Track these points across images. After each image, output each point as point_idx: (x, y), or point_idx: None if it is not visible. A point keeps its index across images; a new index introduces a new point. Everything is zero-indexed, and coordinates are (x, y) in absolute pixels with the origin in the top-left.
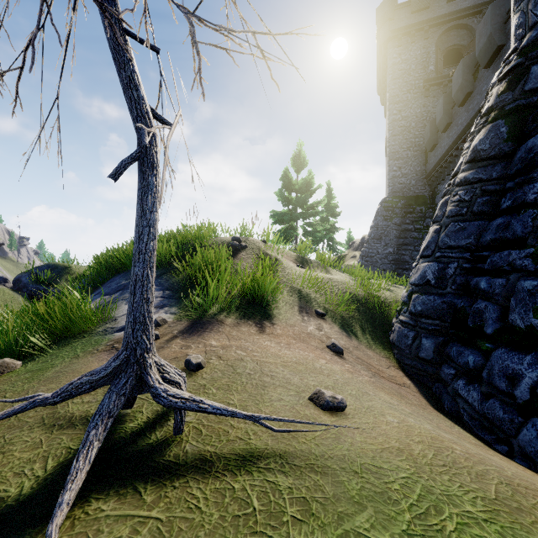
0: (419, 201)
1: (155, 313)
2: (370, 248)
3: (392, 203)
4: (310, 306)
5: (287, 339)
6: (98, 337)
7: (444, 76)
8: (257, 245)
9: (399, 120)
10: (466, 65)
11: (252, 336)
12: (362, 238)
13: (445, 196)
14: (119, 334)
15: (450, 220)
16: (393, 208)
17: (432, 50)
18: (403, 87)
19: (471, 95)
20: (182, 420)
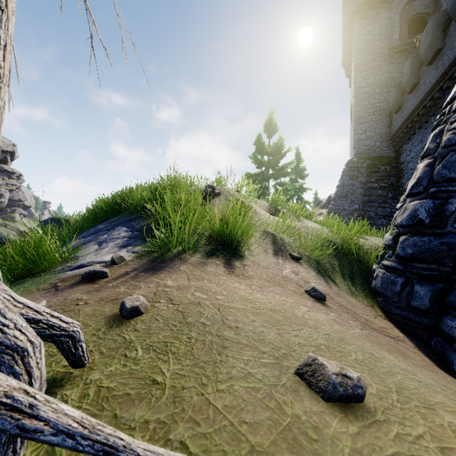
0: (384, 161)
1: (117, 251)
2: (336, 205)
3: (357, 164)
4: (284, 250)
5: (260, 281)
6: (51, 275)
7: (408, 43)
8: (230, 192)
9: (364, 87)
10: (435, 23)
11: (218, 277)
12: (329, 197)
13: (437, 127)
14: (71, 272)
15: (449, 150)
16: (359, 168)
17: (396, 20)
18: (368, 56)
19: (440, 52)
20: (14, 440)
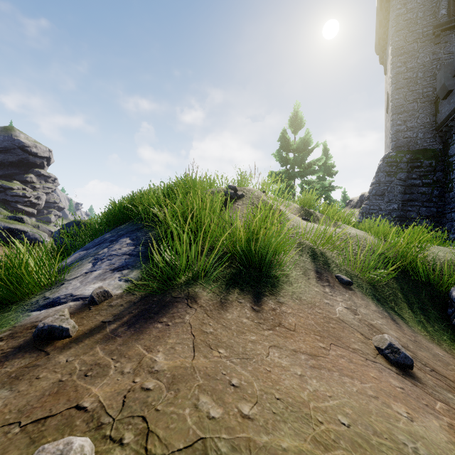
0: (428, 154)
1: (108, 278)
2: (371, 205)
3: (396, 158)
4: (328, 270)
5: (309, 338)
6: (15, 314)
7: None
8: (255, 194)
9: (404, 72)
10: None
11: (243, 335)
12: (361, 195)
13: None
14: (36, 313)
15: None
16: (398, 163)
17: None
18: (409, 37)
19: None
20: None
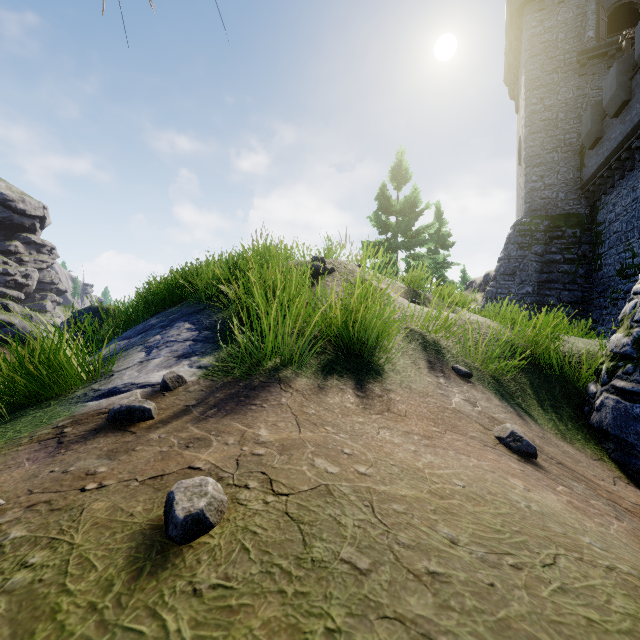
0: (571, 221)
1: (174, 365)
2: (498, 287)
3: (530, 226)
4: (443, 360)
5: (422, 423)
6: (63, 407)
7: (609, 44)
8: (349, 268)
9: (541, 112)
10: None
11: (349, 417)
12: (486, 275)
13: None
14: (94, 403)
15: None
16: (533, 232)
17: (591, 9)
18: (547, 65)
19: None
20: None
